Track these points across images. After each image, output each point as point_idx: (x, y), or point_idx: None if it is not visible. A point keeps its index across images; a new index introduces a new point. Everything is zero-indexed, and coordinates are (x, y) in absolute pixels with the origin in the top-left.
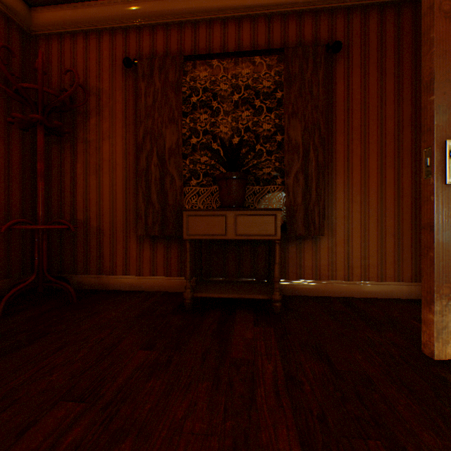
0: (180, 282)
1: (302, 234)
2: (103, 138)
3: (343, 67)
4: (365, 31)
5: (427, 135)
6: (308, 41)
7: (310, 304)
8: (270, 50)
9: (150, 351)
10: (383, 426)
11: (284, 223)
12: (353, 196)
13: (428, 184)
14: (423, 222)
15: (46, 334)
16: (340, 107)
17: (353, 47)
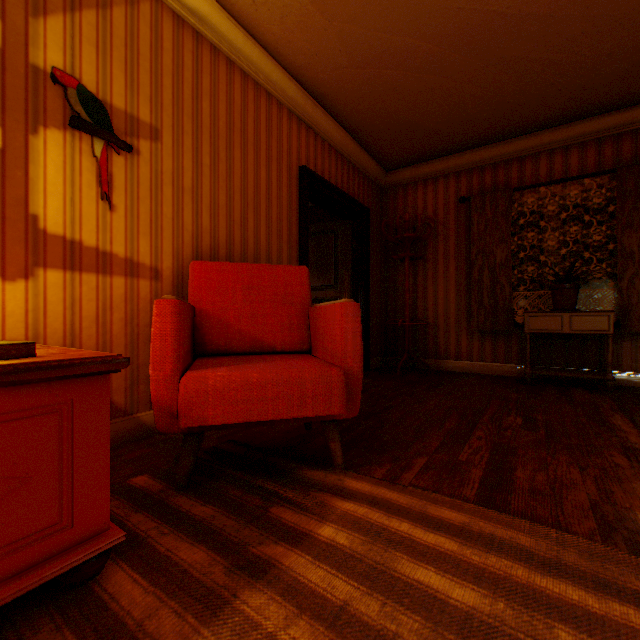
0: (506, 368)
1: (637, 331)
2: (437, 257)
3: None
4: None
5: None
6: None
7: None
8: (599, 172)
9: (518, 393)
10: None
11: (615, 321)
12: None
13: None
14: None
15: (442, 383)
16: None
17: None
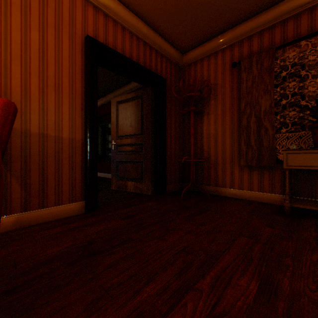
0: (270, 197)
1: None
2: (217, 111)
3: None
4: None
5: None
6: None
7: None
8: None
9: (272, 229)
10: None
11: None
12: None
13: None
14: None
15: (208, 210)
16: None
17: None
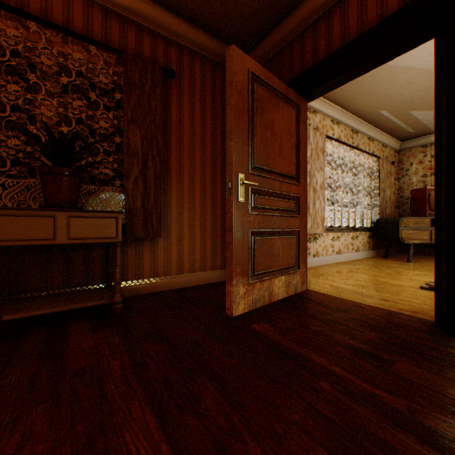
0: None
1: (142, 236)
2: None
3: (177, 93)
4: (193, 71)
5: (230, 167)
6: (147, 56)
7: (150, 300)
8: (109, 46)
9: None
10: (206, 367)
11: (123, 226)
12: (184, 203)
13: (230, 201)
14: (228, 226)
15: None
16: (174, 126)
17: (184, 80)
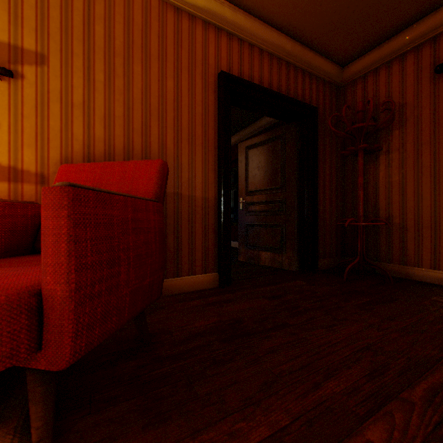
0: None
1: None
2: (404, 146)
3: None
4: None
5: None
6: None
7: None
8: None
9: None
10: None
11: None
12: None
13: None
14: None
15: (394, 299)
16: None
17: None
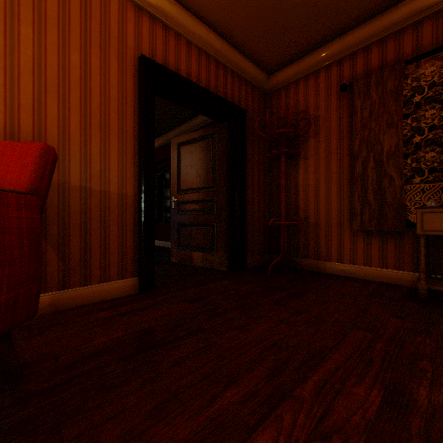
0: (397, 276)
1: None
2: (318, 153)
3: None
4: None
5: None
6: None
7: None
8: None
9: (400, 320)
10: None
11: None
12: None
13: None
14: None
15: (307, 292)
16: None
17: None
